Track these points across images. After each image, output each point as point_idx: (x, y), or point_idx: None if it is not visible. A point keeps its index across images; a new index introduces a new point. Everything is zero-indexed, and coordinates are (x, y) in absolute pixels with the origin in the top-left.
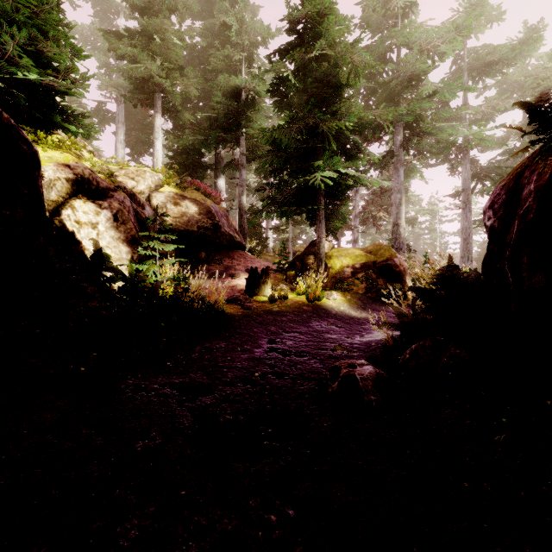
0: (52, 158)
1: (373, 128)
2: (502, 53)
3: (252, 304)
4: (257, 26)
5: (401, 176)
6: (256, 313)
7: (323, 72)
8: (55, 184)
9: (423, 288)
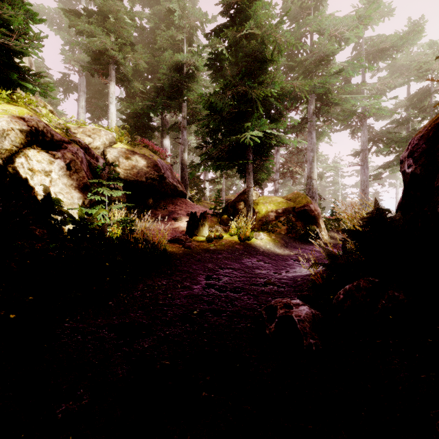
0: (7, 111)
1: (292, 99)
2: (393, 41)
3: (192, 243)
4: (196, 12)
5: (314, 138)
6: (195, 251)
7: (252, 48)
8: (9, 134)
9: (357, 230)
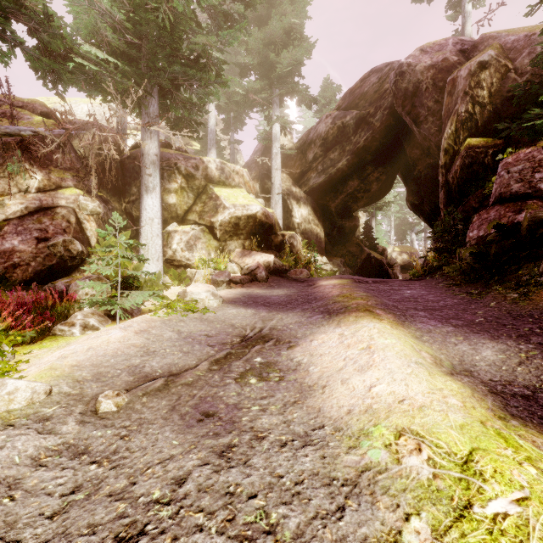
0: None
1: None
2: None
3: None
4: None
5: None
6: None
7: None
8: None
9: None
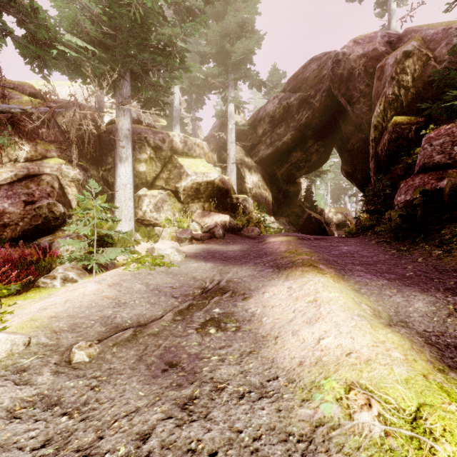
0: None
1: None
2: None
3: None
4: None
5: None
6: None
7: None
8: None
9: None
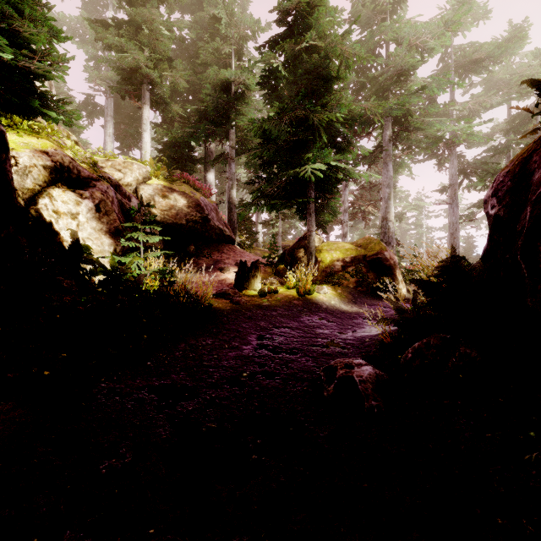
0: (28, 144)
1: (363, 123)
2: (488, 50)
3: (241, 298)
4: (247, 19)
5: (390, 171)
6: (245, 308)
7: (314, 63)
8: (31, 171)
9: (427, 281)
